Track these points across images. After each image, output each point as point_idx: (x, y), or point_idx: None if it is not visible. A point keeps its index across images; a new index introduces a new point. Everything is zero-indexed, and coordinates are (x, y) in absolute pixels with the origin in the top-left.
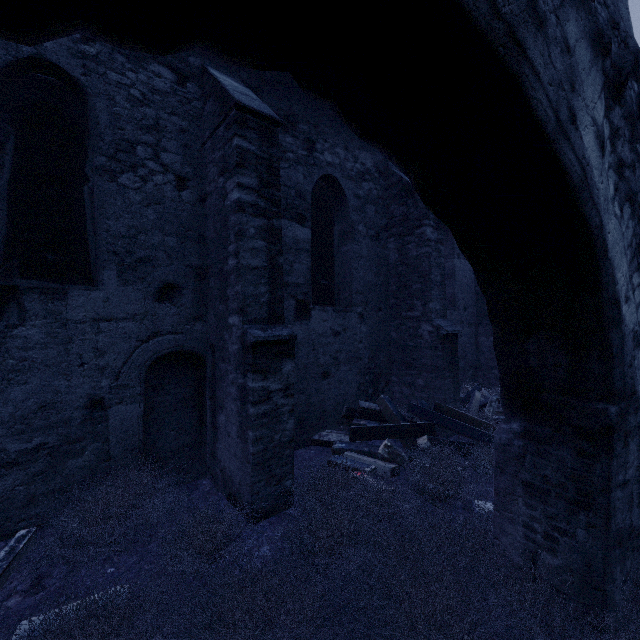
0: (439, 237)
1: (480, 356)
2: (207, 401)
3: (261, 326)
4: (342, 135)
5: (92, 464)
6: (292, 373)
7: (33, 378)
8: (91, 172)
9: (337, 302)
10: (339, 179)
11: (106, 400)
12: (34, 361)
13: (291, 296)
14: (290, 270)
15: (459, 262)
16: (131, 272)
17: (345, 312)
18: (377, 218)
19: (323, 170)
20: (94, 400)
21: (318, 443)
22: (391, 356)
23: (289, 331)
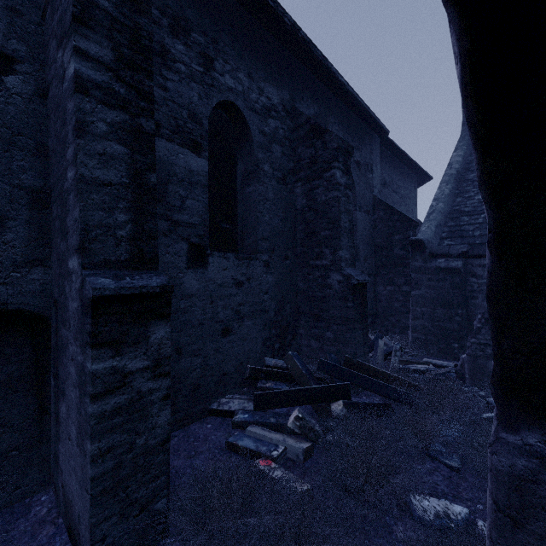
0: (348, 182)
1: (378, 304)
2: (51, 380)
3: (116, 272)
4: (246, 60)
5: None
6: (167, 341)
7: None
8: None
9: (240, 249)
10: (242, 109)
11: None
12: None
13: (182, 238)
14: (181, 206)
15: (360, 215)
16: None
17: (249, 260)
18: (284, 160)
19: (223, 95)
20: None
21: (216, 413)
22: (298, 307)
23: (162, 280)
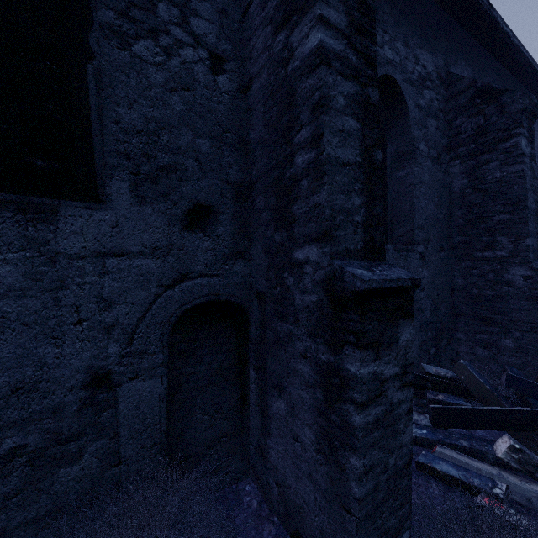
0: (532, 152)
1: None
2: (250, 371)
3: (358, 263)
4: (402, 27)
5: (94, 472)
6: (410, 345)
7: (3, 344)
8: (97, 45)
9: (389, 240)
10: (399, 82)
11: (114, 374)
12: (5, 317)
13: None
14: None
15: None
16: (150, 185)
17: (406, 251)
18: (438, 136)
19: (382, 69)
20: (97, 375)
21: None
22: (455, 307)
23: (404, 272)
